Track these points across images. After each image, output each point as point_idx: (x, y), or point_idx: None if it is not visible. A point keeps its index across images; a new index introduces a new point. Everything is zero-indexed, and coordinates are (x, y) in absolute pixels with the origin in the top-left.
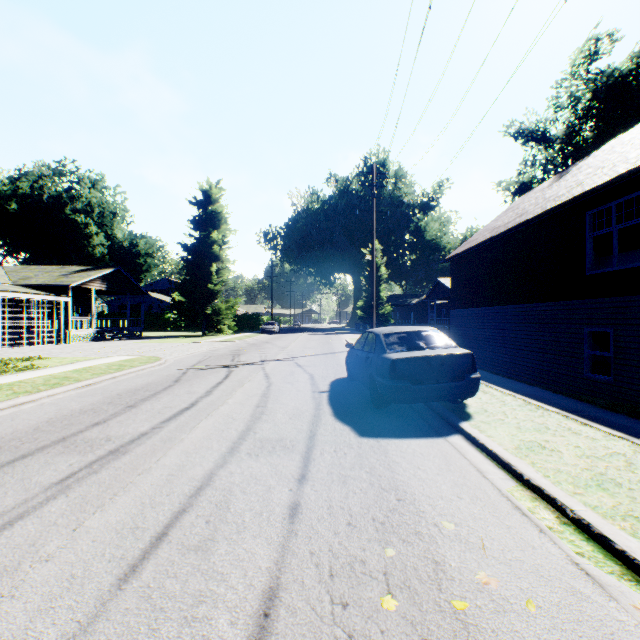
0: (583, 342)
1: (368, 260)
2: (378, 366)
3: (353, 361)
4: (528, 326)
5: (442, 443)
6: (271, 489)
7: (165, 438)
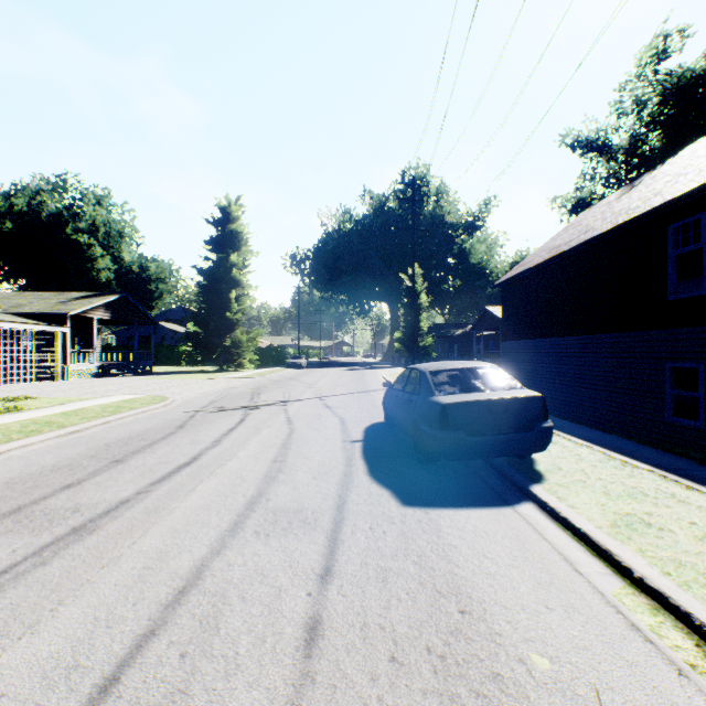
0: (664, 380)
1: (407, 286)
2: (424, 412)
3: (392, 403)
4: (595, 361)
5: (511, 515)
6: (282, 593)
7: (150, 508)
